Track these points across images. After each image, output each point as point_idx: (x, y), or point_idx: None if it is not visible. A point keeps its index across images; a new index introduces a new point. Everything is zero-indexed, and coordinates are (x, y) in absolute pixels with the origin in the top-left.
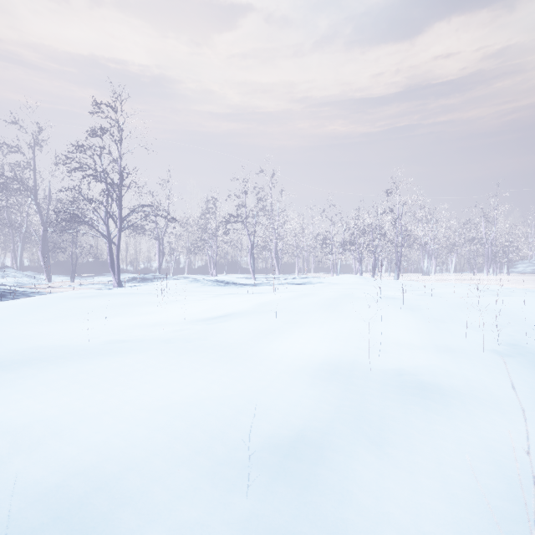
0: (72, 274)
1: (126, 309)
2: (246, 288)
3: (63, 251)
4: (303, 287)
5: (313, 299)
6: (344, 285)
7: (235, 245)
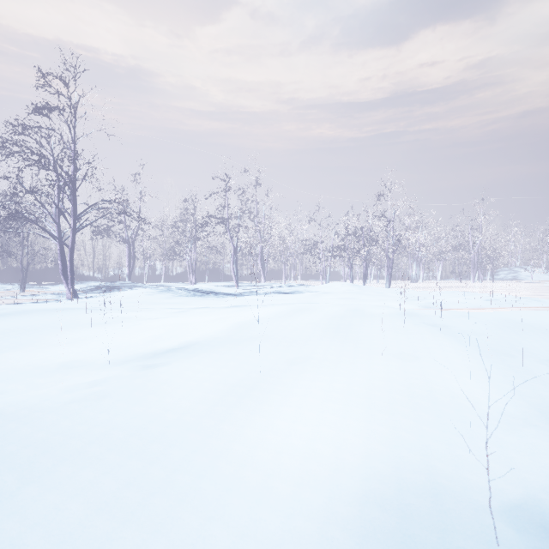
0: (22, 282)
1: (39, 336)
2: (226, 299)
3: (10, 255)
4: (292, 296)
5: (311, 319)
6: (338, 294)
7: (216, 250)
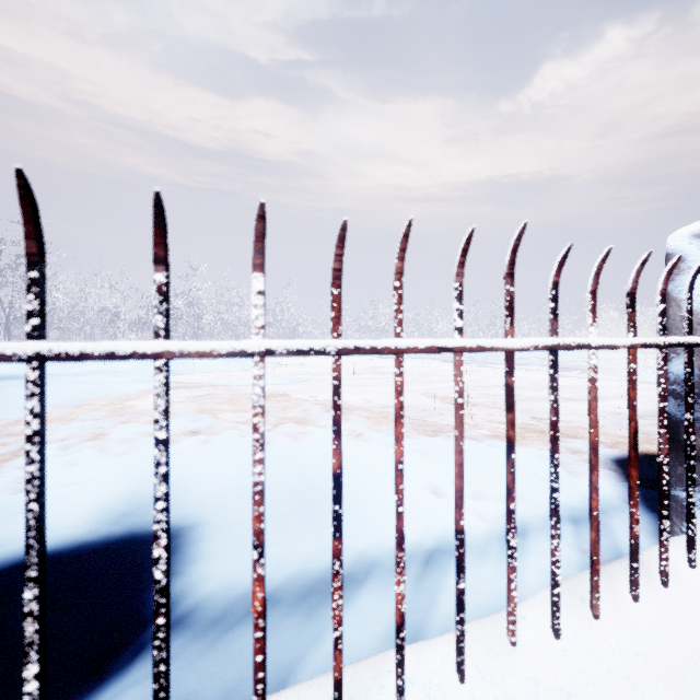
0: None
1: None
2: None
3: None
4: None
5: None
6: None
7: None
